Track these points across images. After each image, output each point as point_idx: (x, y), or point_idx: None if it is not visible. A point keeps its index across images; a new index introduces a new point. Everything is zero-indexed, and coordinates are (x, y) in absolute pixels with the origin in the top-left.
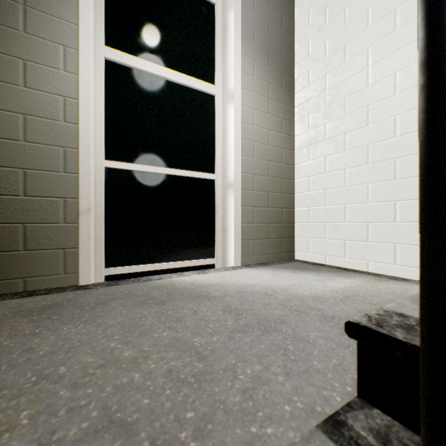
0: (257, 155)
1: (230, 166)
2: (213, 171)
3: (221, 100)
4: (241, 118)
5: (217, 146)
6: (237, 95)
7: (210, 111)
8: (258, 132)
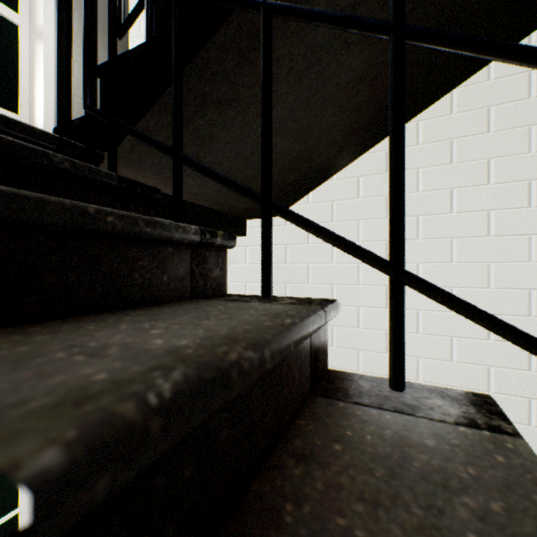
0: (79, 111)
1: (39, 109)
2: (16, 111)
3: (29, 35)
4: (55, 63)
5: (22, 85)
6: (48, 35)
7: (11, 41)
8: (81, 87)
